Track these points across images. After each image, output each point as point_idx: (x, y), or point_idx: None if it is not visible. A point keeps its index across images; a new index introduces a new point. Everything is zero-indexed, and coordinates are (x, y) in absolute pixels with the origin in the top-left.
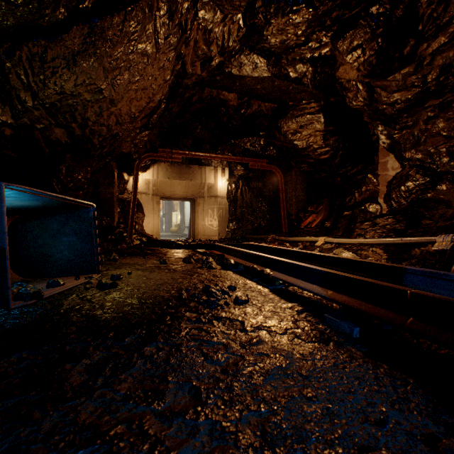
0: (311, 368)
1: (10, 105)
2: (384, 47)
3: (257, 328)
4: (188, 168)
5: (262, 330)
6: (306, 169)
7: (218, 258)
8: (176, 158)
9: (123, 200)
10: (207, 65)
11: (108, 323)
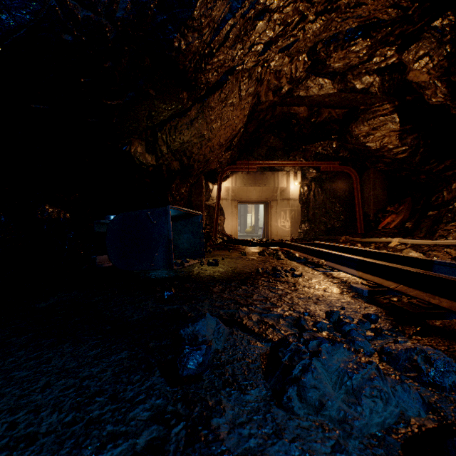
0: (323, 298)
1: (155, 154)
2: (454, 51)
3: (302, 286)
4: (262, 174)
5: (304, 287)
6: (384, 168)
7: (286, 253)
8: (251, 168)
9: (209, 206)
10: (278, 93)
11: (220, 278)
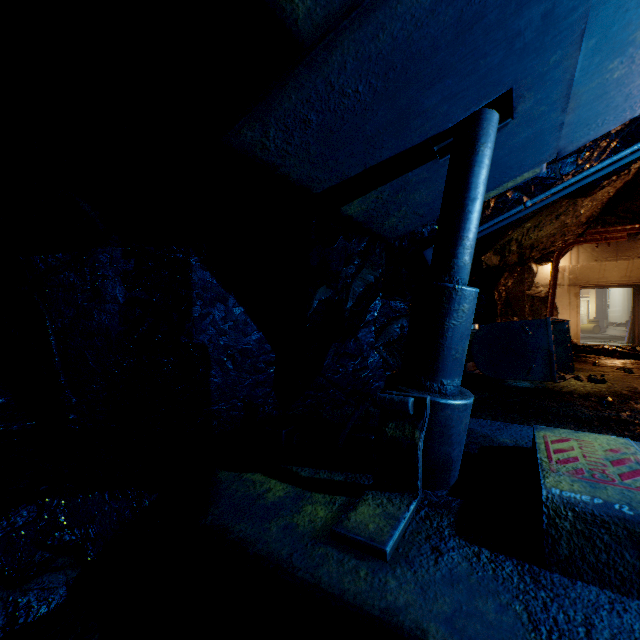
0: None
1: (501, 255)
2: None
3: None
4: (631, 241)
5: None
6: None
7: None
8: (615, 238)
9: (532, 297)
10: None
11: (628, 397)
